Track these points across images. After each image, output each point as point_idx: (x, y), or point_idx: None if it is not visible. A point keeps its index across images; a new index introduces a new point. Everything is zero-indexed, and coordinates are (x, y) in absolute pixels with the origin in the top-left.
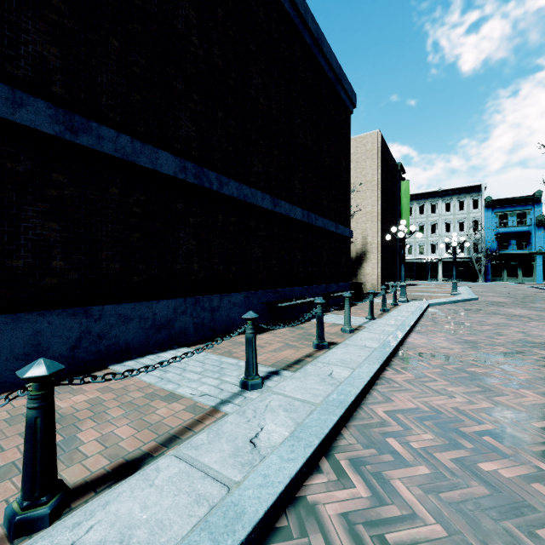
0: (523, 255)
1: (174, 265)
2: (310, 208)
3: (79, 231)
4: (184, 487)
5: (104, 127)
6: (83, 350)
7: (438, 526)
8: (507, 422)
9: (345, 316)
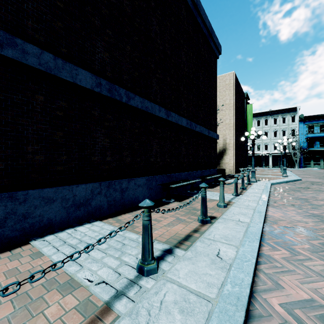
0: (323, 151)
1: (92, 157)
2: (191, 119)
3: (6, 129)
4: None
5: (28, 44)
6: (7, 228)
7: None
8: None
9: (220, 195)
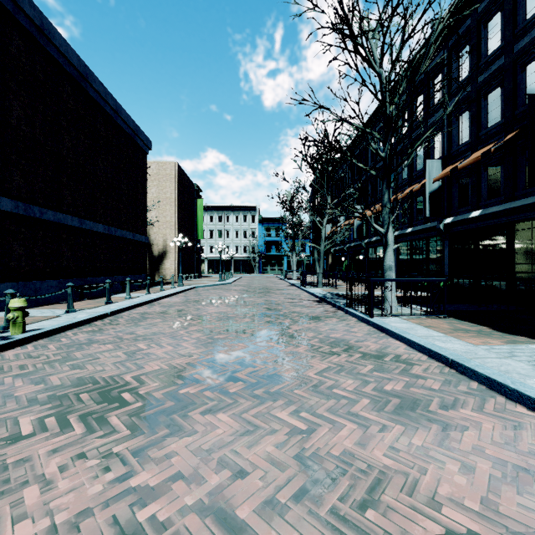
0: (278, 256)
1: (10, 263)
2: (111, 223)
3: None
4: (54, 322)
5: None
6: None
7: (125, 321)
8: (165, 311)
9: (127, 290)
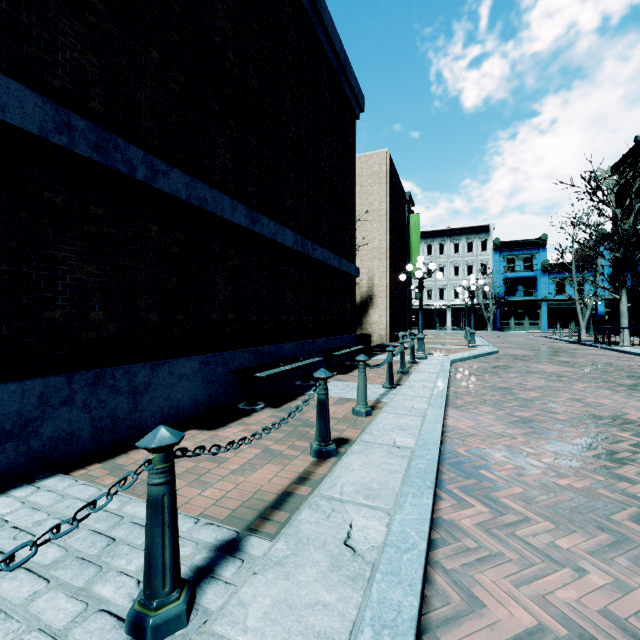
0: (529, 301)
1: (45, 311)
2: (305, 232)
3: None
4: None
5: None
6: None
7: None
8: None
9: (358, 390)
